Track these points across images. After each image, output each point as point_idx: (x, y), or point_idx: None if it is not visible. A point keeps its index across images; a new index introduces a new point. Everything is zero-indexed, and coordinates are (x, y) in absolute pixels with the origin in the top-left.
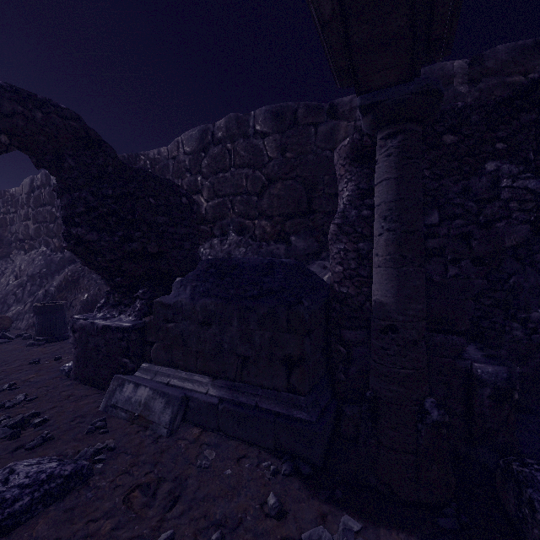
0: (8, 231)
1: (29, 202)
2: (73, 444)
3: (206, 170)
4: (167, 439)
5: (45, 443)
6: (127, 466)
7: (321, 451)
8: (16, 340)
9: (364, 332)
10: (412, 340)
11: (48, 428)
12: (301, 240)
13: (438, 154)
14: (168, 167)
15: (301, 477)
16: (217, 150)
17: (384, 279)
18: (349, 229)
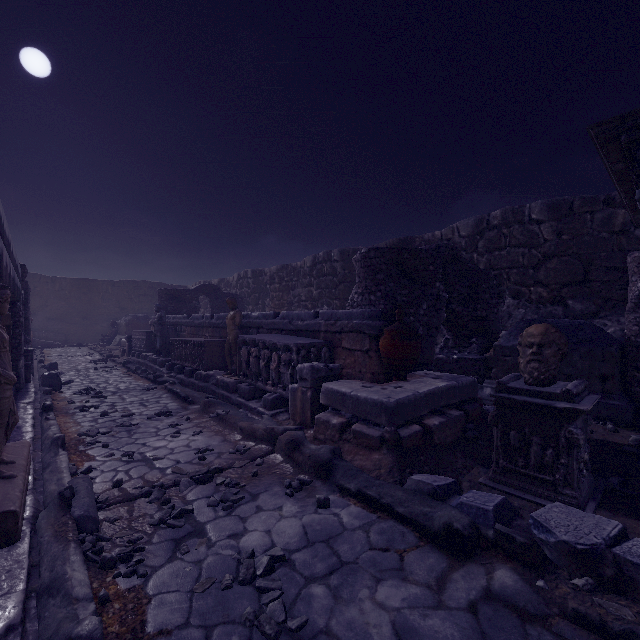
0: (290, 294)
1: (312, 273)
2: None
3: (482, 250)
4: None
5: None
6: None
7: (631, 418)
8: None
9: None
10: None
11: None
12: (578, 304)
13: None
14: None
15: (619, 427)
16: (492, 234)
17: None
18: None
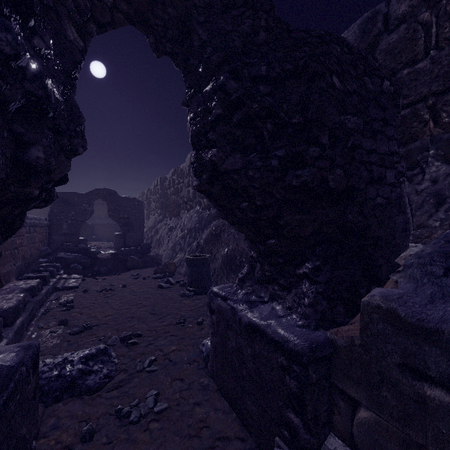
0: (179, 197)
1: (190, 172)
2: None
3: None
4: None
5: None
6: None
7: None
8: (175, 286)
9: None
10: None
11: None
12: None
13: None
14: None
15: None
16: (396, 36)
17: None
18: None
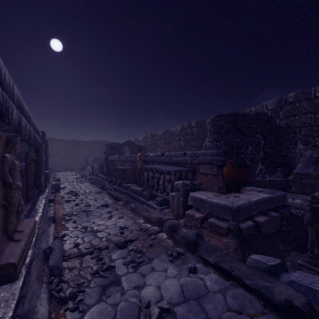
0: (169, 145)
1: (181, 134)
2: None
3: (282, 117)
4: None
5: None
6: None
7: None
8: None
9: None
10: None
11: None
12: None
13: None
14: None
15: None
16: (289, 107)
17: None
18: None
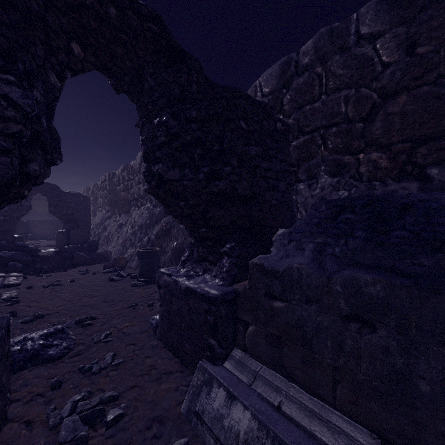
0: (129, 193)
1: (140, 170)
2: None
3: (288, 107)
4: None
5: None
6: None
7: None
8: (126, 278)
9: None
10: None
11: (119, 435)
12: None
13: None
14: None
15: None
16: (302, 80)
17: None
18: None
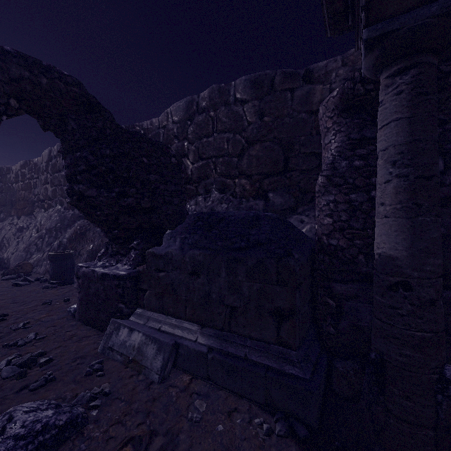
0: (32, 193)
1: (48, 169)
2: (72, 386)
3: (191, 136)
4: (159, 385)
5: (47, 384)
6: (121, 414)
7: (318, 412)
8: (35, 283)
9: (356, 286)
10: (429, 299)
11: (51, 368)
12: (278, 197)
13: (443, 97)
14: (159, 135)
15: (297, 439)
16: (201, 118)
17: (393, 231)
18: (339, 181)
